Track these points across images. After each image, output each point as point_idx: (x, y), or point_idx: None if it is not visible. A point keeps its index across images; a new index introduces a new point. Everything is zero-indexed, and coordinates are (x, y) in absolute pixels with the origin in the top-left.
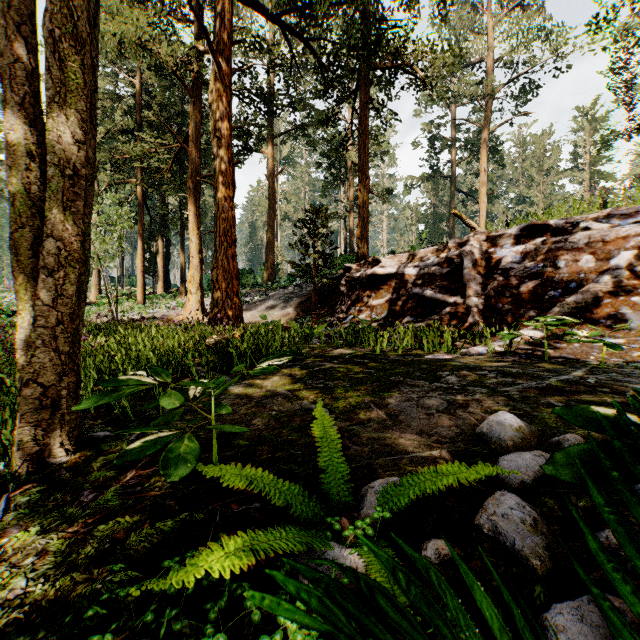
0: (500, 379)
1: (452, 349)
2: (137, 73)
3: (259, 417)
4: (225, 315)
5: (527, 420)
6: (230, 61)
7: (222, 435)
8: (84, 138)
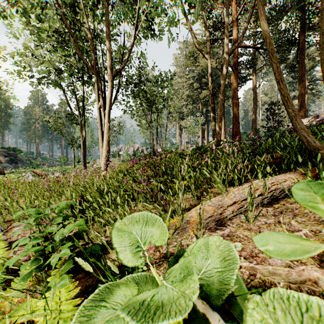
0: None
1: None
2: None
3: None
4: None
5: None
6: (237, 68)
7: None
8: (222, 114)
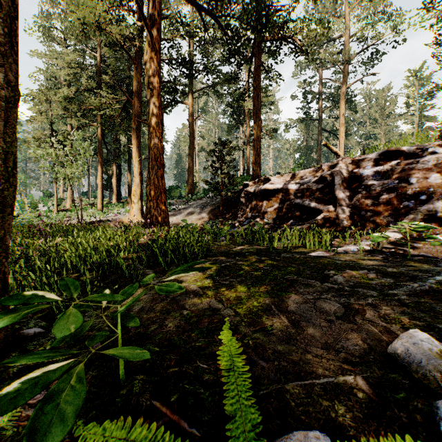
0: (382, 279)
1: (330, 248)
2: (97, 49)
3: (172, 316)
4: (156, 219)
5: (435, 335)
6: (159, 32)
7: (136, 337)
8: (3, 61)
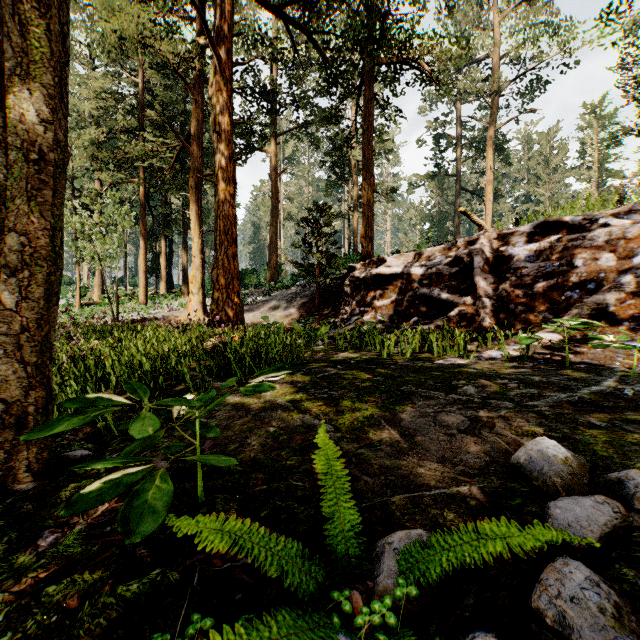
0: (524, 390)
1: (464, 354)
2: (139, 72)
3: (255, 434)
4: (225, 316)
5: (569, 446)
6: (231, 54)
7: None
8: (52, 117)
